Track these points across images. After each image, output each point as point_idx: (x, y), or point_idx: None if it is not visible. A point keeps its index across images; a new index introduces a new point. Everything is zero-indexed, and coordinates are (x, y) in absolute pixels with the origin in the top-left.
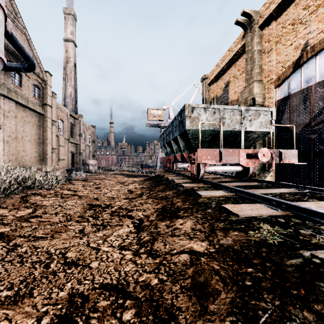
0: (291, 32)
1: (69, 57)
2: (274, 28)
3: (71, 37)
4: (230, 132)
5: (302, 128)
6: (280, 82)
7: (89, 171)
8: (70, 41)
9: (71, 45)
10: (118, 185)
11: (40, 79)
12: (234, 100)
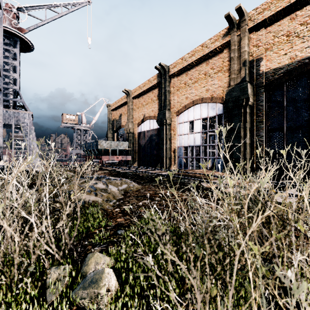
0: (141, 107)
1: None
2: (137, 101)
3: None
4: (114, 149)
5: (144, 145)
6: (138, 125)
7: None
8: None
9: None
10: None
11: None
12: (124, 126)
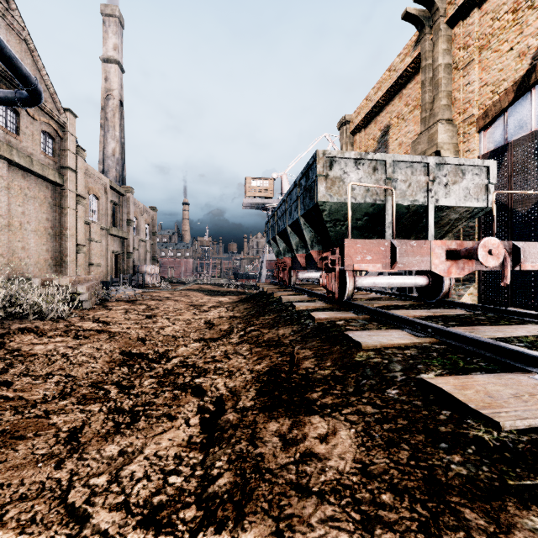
0: (511, 26)
1: (111, 90)
2: (476, 21)
3: (114, 55)
4: (406, 208)
5: (533, 204)
6: (489, 120)
7: (144, 285)
8: (112, 62)
9: (115, 68)
10: (190, 310)
11: (55, 123)
12: None
